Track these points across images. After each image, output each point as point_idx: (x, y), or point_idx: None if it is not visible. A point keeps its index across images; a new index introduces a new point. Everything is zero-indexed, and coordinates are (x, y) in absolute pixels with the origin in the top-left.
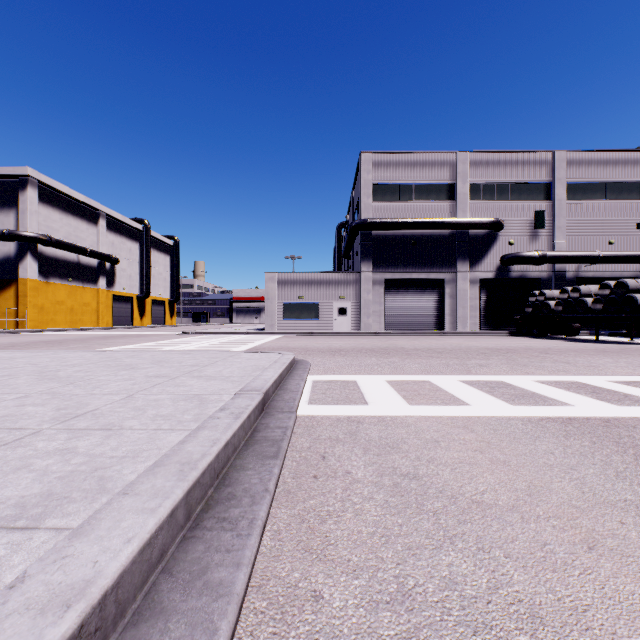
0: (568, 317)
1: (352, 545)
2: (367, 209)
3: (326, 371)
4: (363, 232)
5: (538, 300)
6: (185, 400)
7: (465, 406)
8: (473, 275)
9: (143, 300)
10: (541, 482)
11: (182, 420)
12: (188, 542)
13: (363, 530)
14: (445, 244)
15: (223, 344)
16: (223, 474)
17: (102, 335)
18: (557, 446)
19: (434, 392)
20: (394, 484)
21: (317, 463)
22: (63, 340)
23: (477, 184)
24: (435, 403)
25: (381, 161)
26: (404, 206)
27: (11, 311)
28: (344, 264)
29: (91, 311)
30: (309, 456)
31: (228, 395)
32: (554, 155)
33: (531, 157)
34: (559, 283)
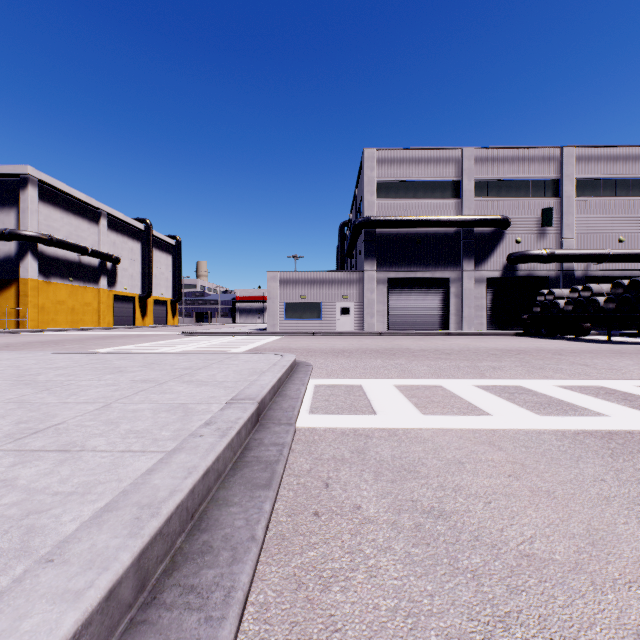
0: (578, 317)
1: (367, 632)
2: (370, 207)
3: (329, 374)
4: (366, 230)
5: (547, 299)
6: (168, 411)
7: (486, 416)
8: (479, 274)
9: (145, 300)
10: (602, 524)
11: (158, 438)
12: (135, 632)
13: (381, 604)
14: (450, 242)
15: (223, 345)
16: (200, 512)
17: (101, 335)
18: (606, 470)
19: (448, 399)
20: (416, 526)
21: (319, 493)
22: (61, 340)
23: (483, 181)
24: (451, 412)
25: (385, 158)
26: (408, 204)
27: (11, 311)
28: (347, 263)
29: (92, 311)
30: (309, 483)
31: (218, 404)
32: (562, 151)
33: (539, 153)
34: (567, 282)
